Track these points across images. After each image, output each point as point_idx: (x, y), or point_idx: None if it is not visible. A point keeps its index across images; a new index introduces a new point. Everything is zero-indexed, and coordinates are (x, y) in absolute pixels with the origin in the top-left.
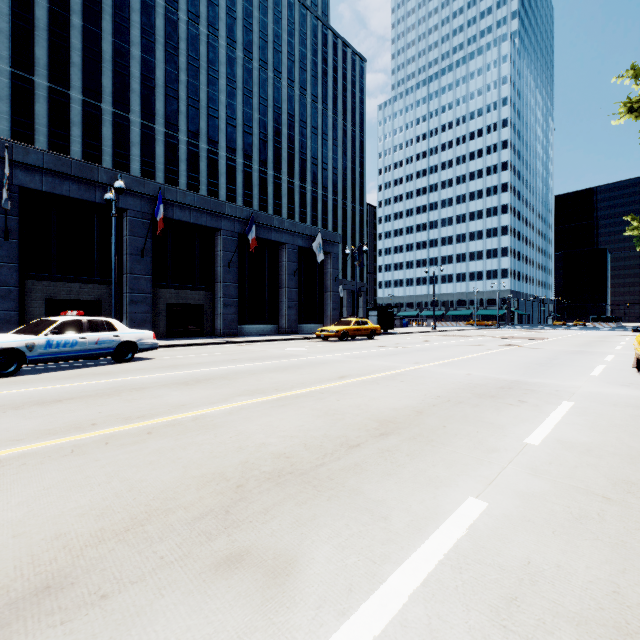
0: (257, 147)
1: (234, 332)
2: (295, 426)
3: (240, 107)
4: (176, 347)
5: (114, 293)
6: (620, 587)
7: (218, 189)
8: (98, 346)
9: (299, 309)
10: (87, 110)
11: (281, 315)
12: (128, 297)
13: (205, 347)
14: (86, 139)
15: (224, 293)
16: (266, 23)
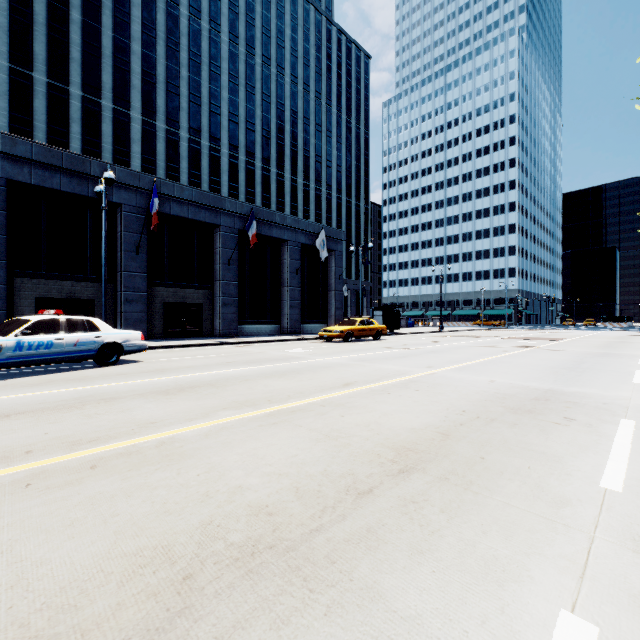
0: (260, 144)
1: (234, 332)
2: (286, 456)
3: (242, 103)
4: (171, 348)
5: (104, 291)
6: None
7: (220, 187)
8: (77, 348)
9: (302, 308)
10: (87, 106)
11: (283, 315)
12: (122, 296)
13: (201, 348)
14: (86, 136)
15: (224, 292)
16: (269, 18)
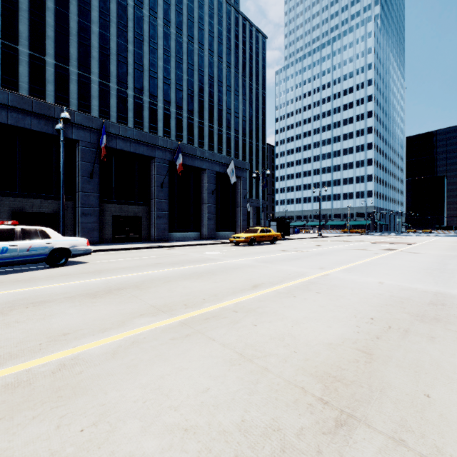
0: (186, 100)
1: (165, 238)
2: (196, 392)
3: (173, 70)
4: (115, 251)
5: (62, 206)
6: None
7: (157, 131)
8: (30, 253)
9: (217, 220)
10: (58, 71)
11: (203, 225)
12: (80, 210)
13: (138, 251)
14: (58, 93)
15: (158, 207)
16: (193, 8)
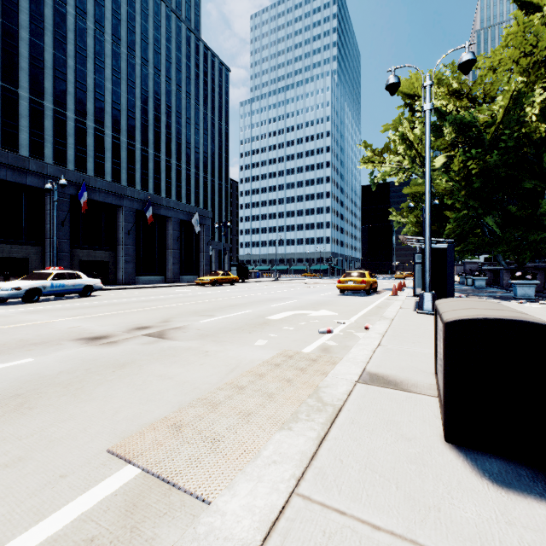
0: (139, 129)
1: (133, 281)
2: (204, 306)
3: (124, 95)
4: (100, 291)
5: (56, 254)
6: (266, 313)
7: (104, 162)
8: (75, 287)
9: (181, 265)
10: None
11: (167, 269)
12: (52, 255)
13: (122, 290)
14: None
15: (125, 253)
16: (147, 28)
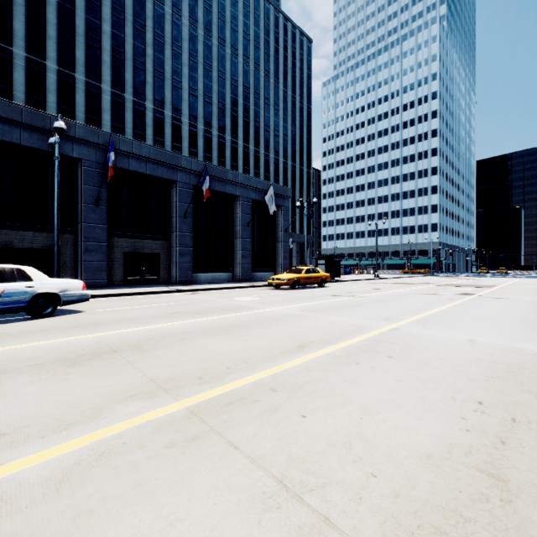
0: (216, 115)
1: (190, 280)
2: None
3: (201, 79)
4: (124, 296)
5: (56, 240)
6: None
7: (181, 152)
8: (2, 299)
9: (252, 258)
10: (62, 79)
11: (235, 264)
12: (82, 246)
13: (154, 296)
14: (61, 105)
15: (180, 242)
16: (224, 5)
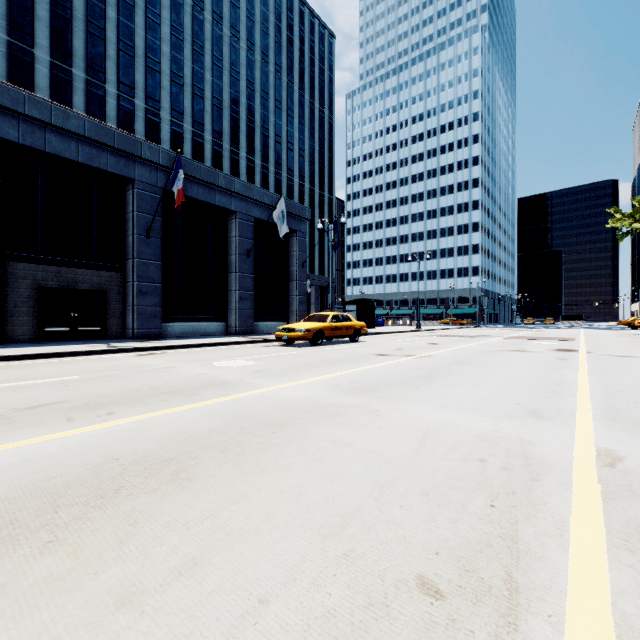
0: (210, 114)
1: (156, 332)
2: None
3: (188, 64)
4: (4, 361)
5: None
6: None
7: None
8: None
9: (256, 302)
10: None
11: (230, 309)
12: None
13: (63, 360)
14: None
15: (139, 275)
16: None
